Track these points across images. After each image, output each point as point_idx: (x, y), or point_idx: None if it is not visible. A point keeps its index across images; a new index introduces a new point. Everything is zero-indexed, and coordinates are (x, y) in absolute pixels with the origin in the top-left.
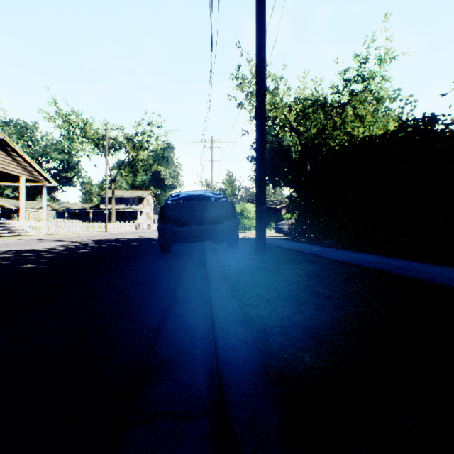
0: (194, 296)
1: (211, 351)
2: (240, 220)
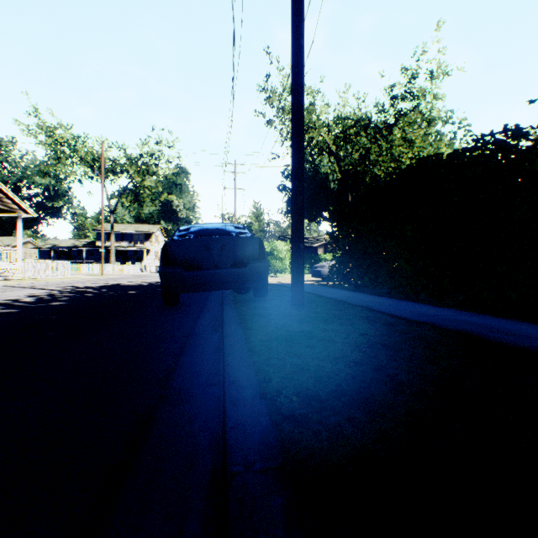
0: (198, 386)
1: None
2: (270, 262)
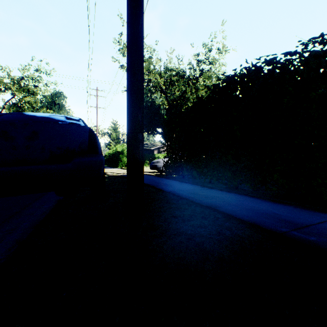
0: None
1: None
2: (121, 158)
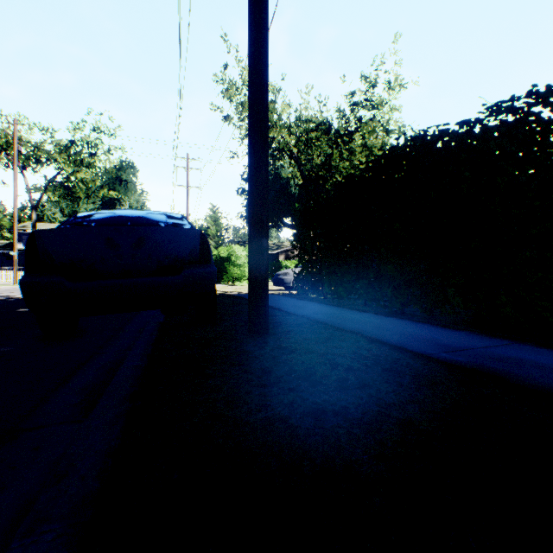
0: None
1: None
2: (227, 268)
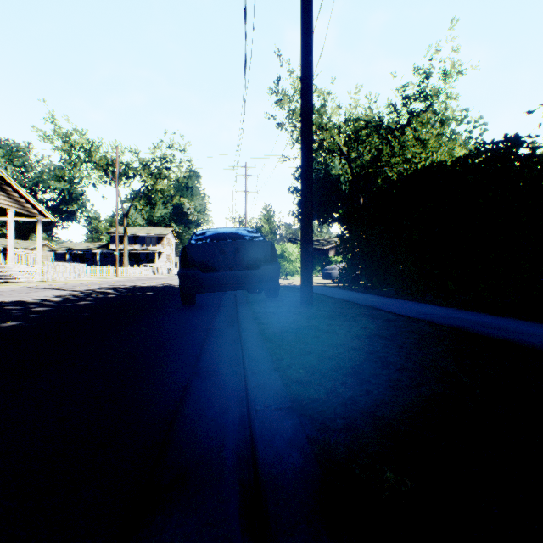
0: (223, 366)
1: (247, 454)
2: (280, 264)
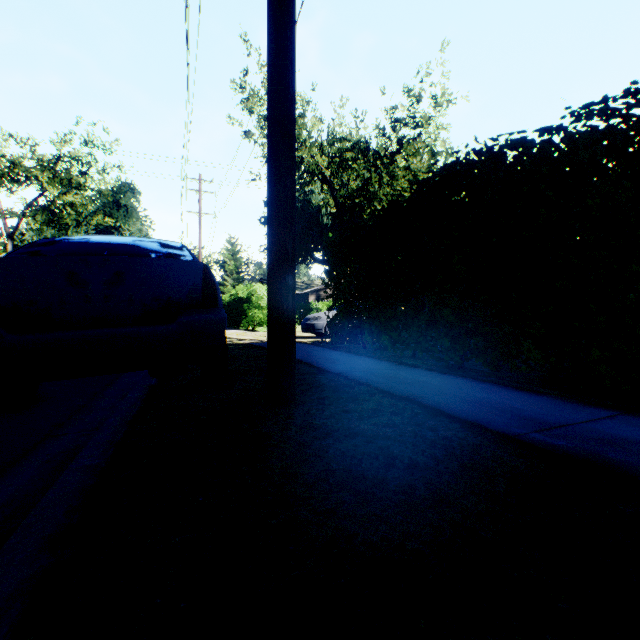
0: None
1: None
2: (247, 311)
